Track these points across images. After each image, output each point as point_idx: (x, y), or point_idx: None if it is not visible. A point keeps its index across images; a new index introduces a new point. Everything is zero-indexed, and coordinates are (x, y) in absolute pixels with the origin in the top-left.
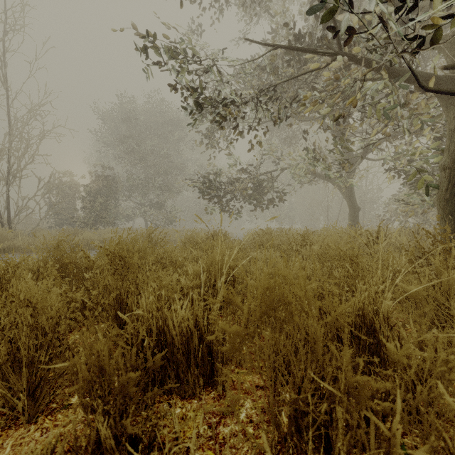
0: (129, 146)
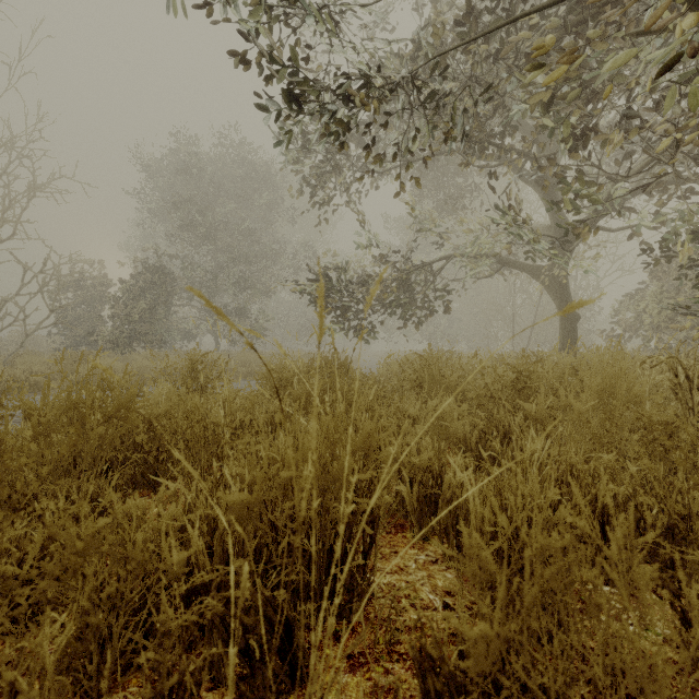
0: (186, 216)
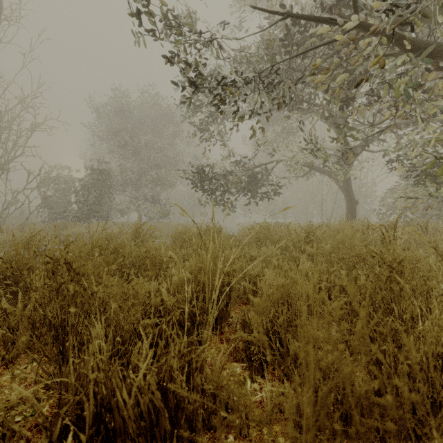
0: (122, 140)
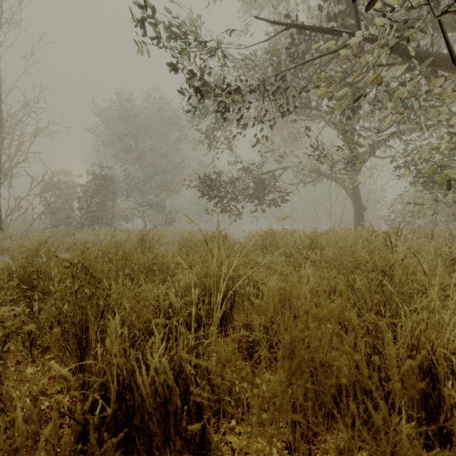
0: (126, 145)
